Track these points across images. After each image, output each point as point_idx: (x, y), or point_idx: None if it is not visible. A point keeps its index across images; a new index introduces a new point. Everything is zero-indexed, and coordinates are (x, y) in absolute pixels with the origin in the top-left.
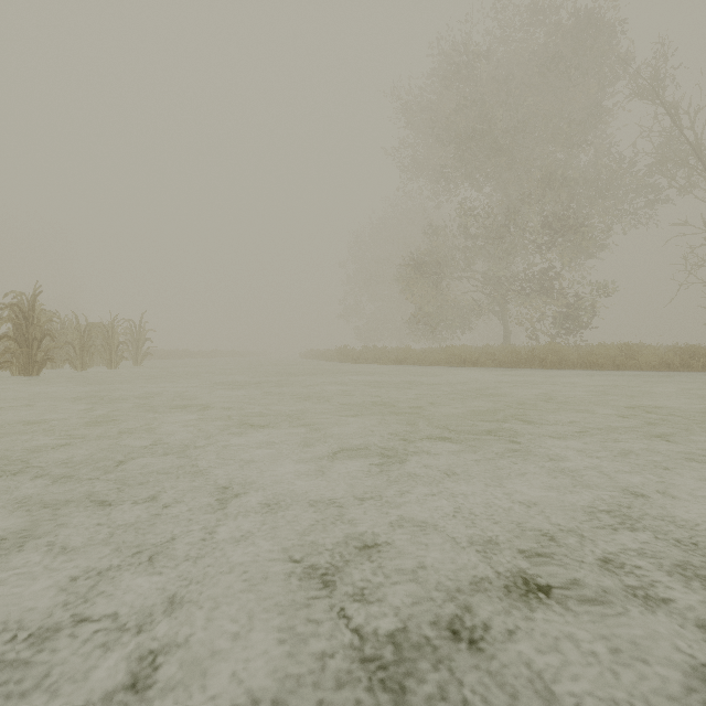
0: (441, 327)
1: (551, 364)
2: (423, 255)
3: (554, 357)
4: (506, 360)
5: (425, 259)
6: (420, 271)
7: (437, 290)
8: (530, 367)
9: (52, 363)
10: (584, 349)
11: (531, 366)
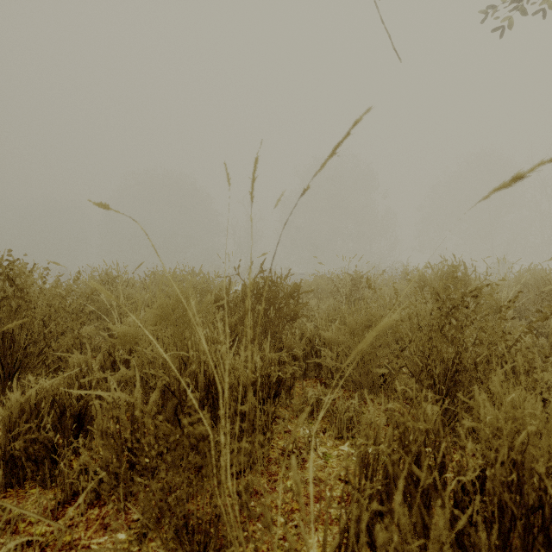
0: None
1: None
2: None
3: None
4: None
5: None
6: None
7: None
8: None
9: None
10: None
11: None
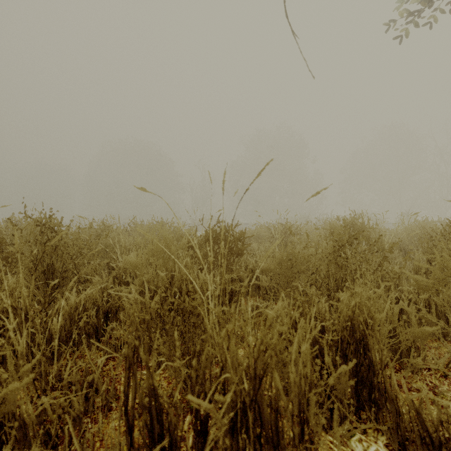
0: None
1: None
2: None
3: None
4: None
5: None
6: None
7: None
8: None
9: None
10: None
11: None
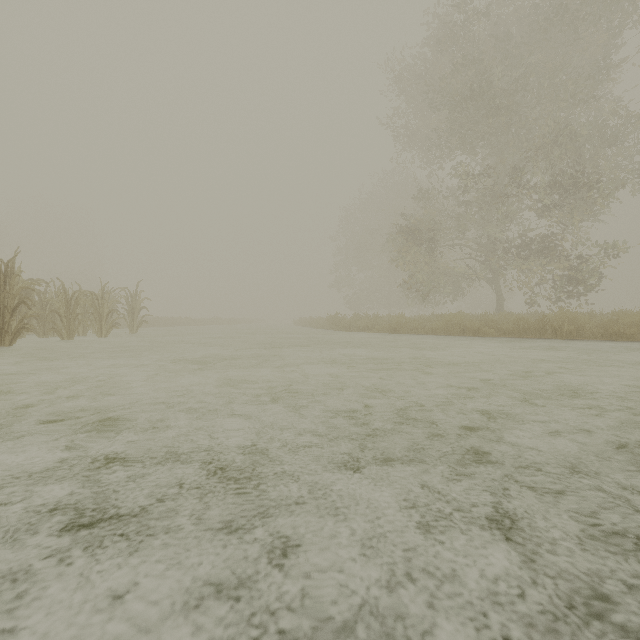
0: (431, 294)
1: (566, 334)
2: (414, 222)
3: (570, 326)
4: (512, 328)
5: (416, 226)
6: (412, 239)
7: (429, 257)
8: (539, 337)
9: (44, 331)
10: (597, 316)
11: (541, 336)
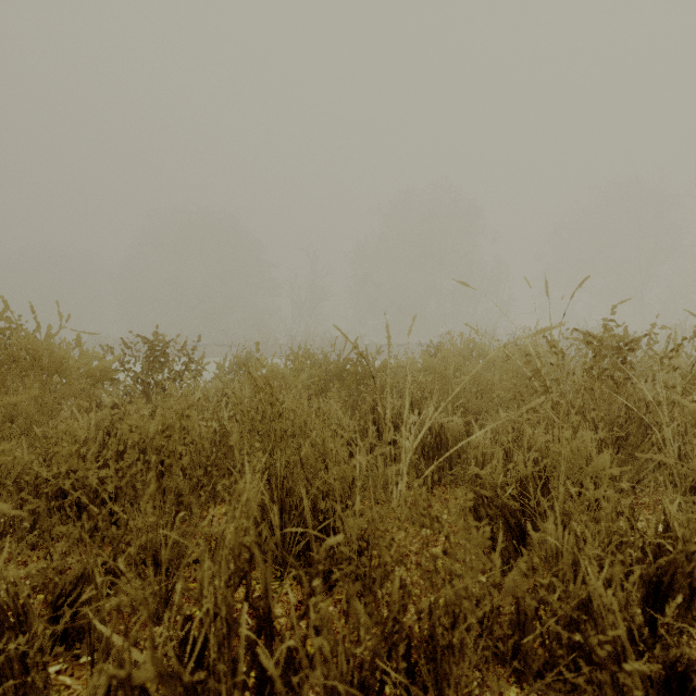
0: None
1: None
2: None
3: None
4: None
5: None
6: None
7: None
8: None
9: None
10: None
11: None
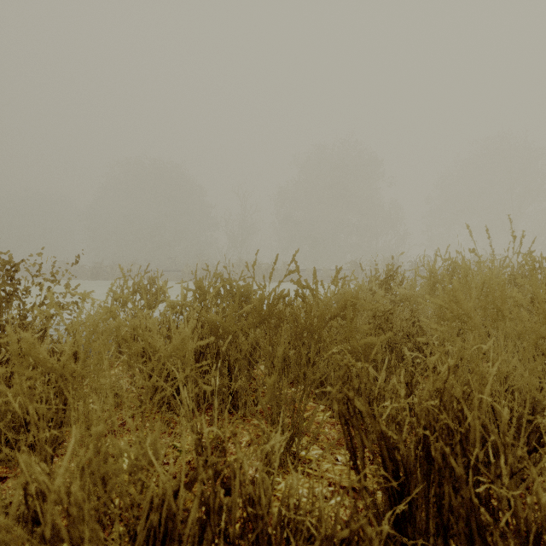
0: None
1: None
2: None
3: None
4: None
5: None
6: None
7: None
8: None
9: None
10: None
11: None
